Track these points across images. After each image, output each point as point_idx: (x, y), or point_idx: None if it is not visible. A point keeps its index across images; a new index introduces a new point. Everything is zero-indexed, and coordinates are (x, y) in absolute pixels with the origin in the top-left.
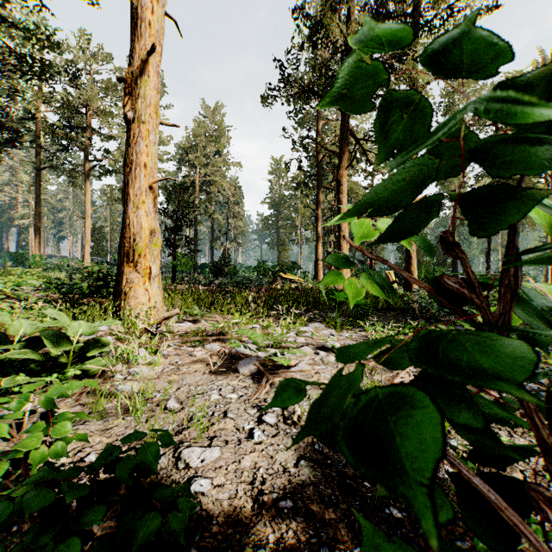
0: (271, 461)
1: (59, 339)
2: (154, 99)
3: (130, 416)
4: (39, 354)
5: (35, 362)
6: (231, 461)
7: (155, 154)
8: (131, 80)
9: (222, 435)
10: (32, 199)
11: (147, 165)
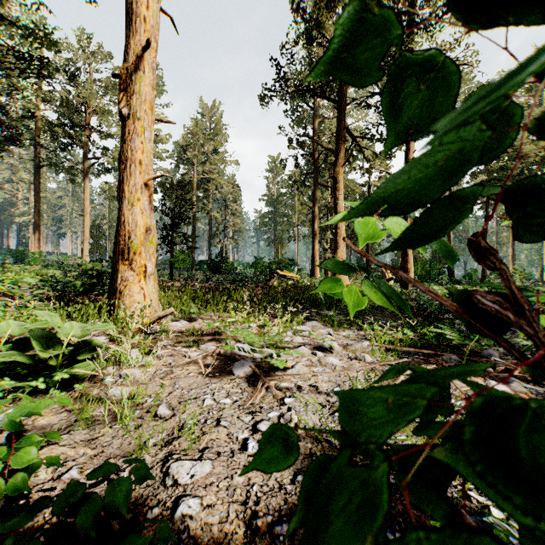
0: (266, 477)
1: (48, 341)
2: (150, 95)
3: (118, 424)
4: (26, 356)
5: (22, 365)
6: (223, 477)
7: (151, 151)
8: (126, 76)
9: (214, 445)
10: (32, 197)
11: (142, 162)
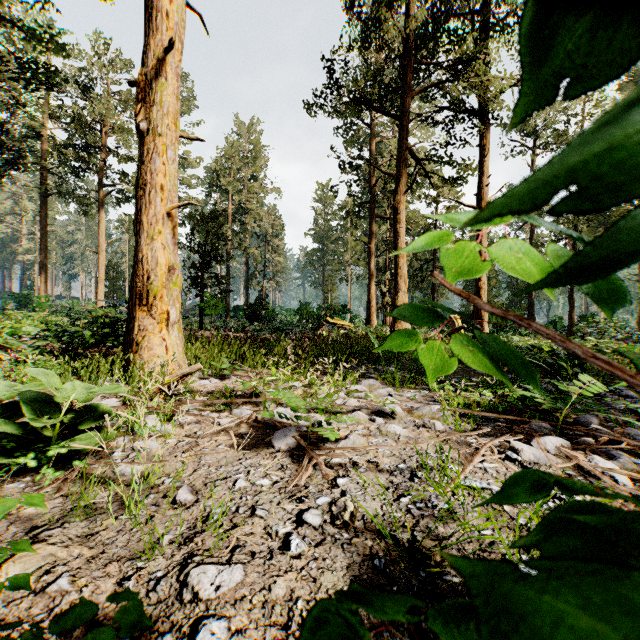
0: (313, 588)
1: (42, 406)
2: (173, 107)
3: (126, 513)
4: (14, 425)
5: (10, 436)
6: (258, 588)
7: (174, 174)
8: (145, 84)
9: (247, 543)
10: (38, 231)
11: (164, 187)
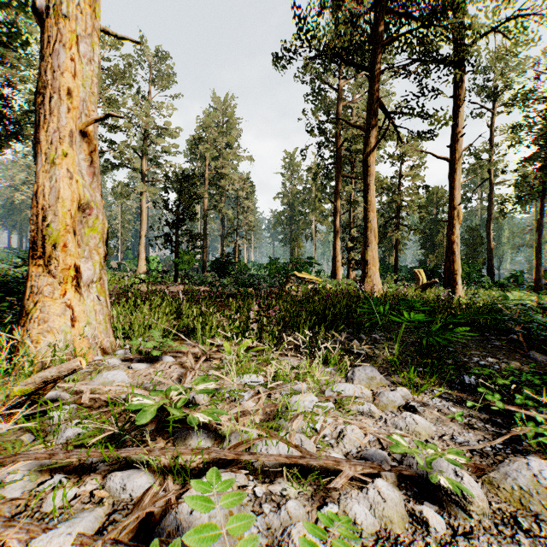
0: None
1: None
2: None
3: None
4: None
5: None
6: None
7: (92, 79)
8: None
9: None
10: None
11: (72, 92)
